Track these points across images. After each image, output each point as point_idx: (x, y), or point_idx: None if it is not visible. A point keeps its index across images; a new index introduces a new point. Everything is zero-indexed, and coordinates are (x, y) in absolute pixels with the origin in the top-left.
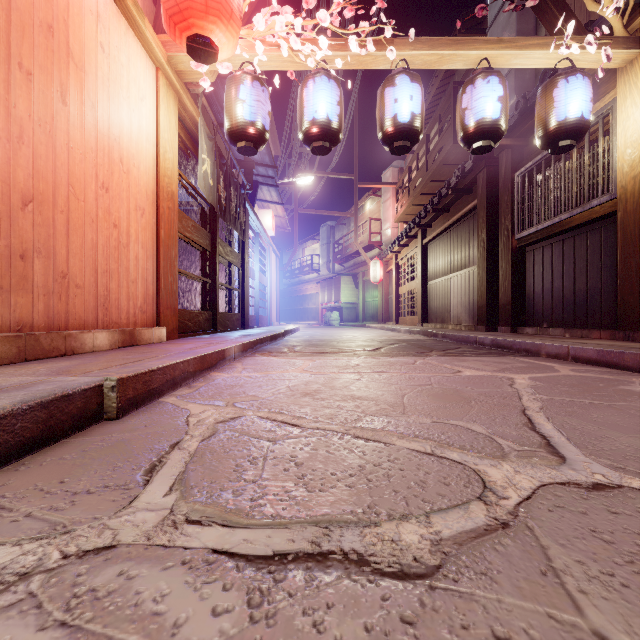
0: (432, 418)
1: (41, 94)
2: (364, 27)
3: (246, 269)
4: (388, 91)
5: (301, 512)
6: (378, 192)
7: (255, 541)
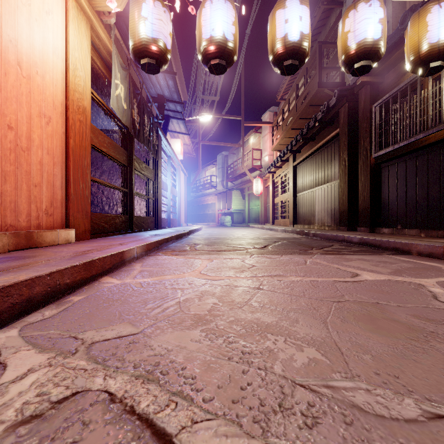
0: (413, 396)
1: None
2: None
3: (159, 182)
4: (279, 13)
5: None
6: (259, 130)
7: None
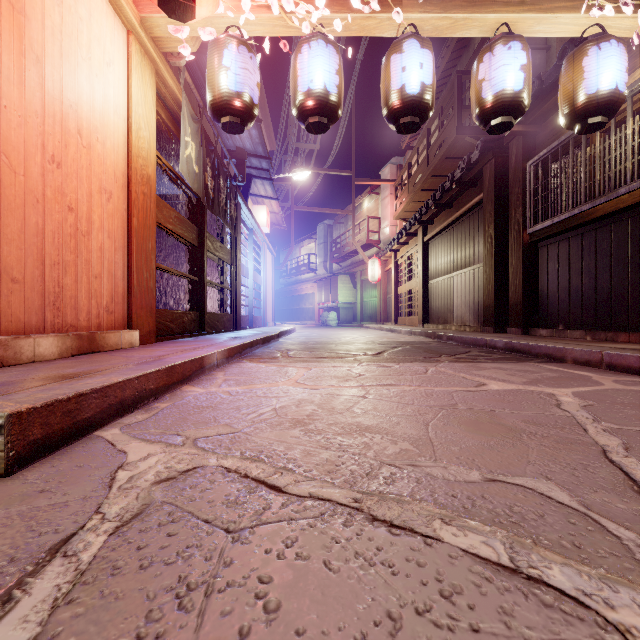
0: (480, 470)
1: None
2: None
3: (238, 266)
4: (394, 58)
5: None
6: (376, 190)
7: None
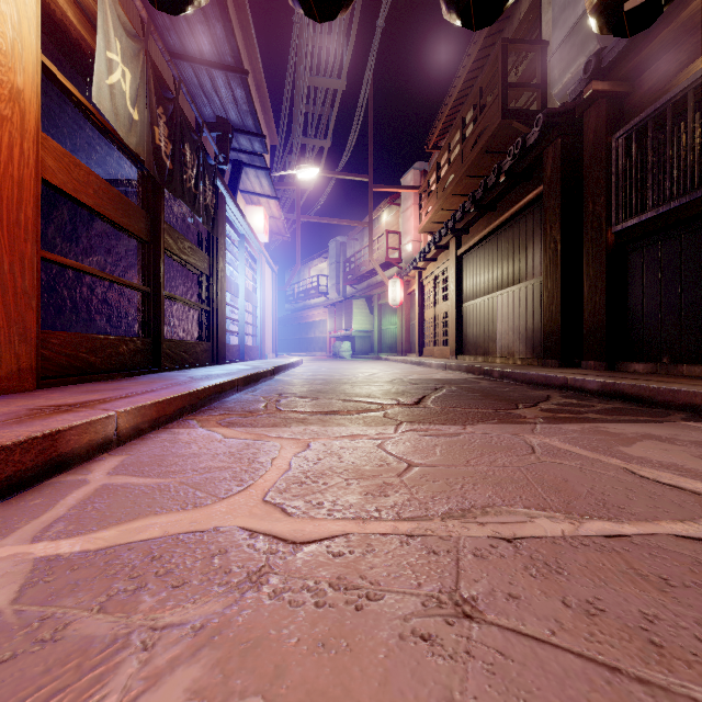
0: None
1: None
2: None
3: (220, 279)
4: None
5: None
6: (396, 200)
7: None
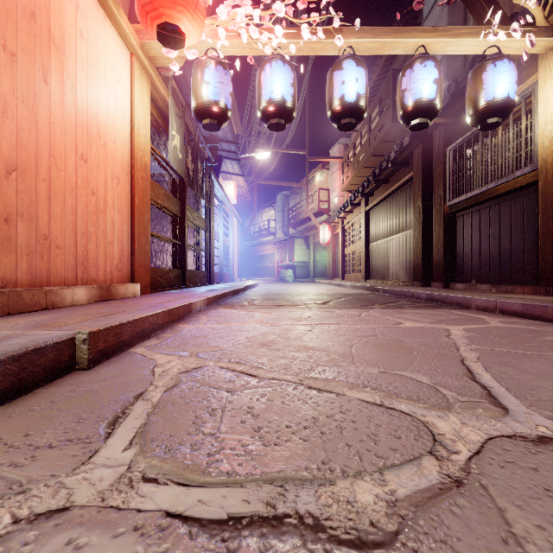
0: (379, 368)
1: (24, 73)
2: (315, 17)
3: (211, 232)
4: (336, 74)
5: (257, 468)
6: (326, 165)
7: (210, 502)
